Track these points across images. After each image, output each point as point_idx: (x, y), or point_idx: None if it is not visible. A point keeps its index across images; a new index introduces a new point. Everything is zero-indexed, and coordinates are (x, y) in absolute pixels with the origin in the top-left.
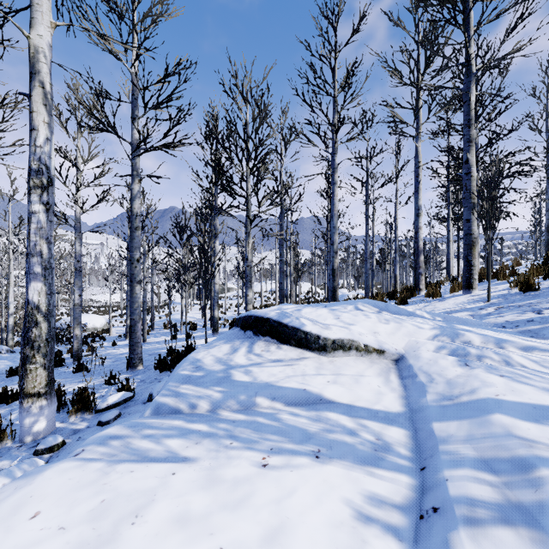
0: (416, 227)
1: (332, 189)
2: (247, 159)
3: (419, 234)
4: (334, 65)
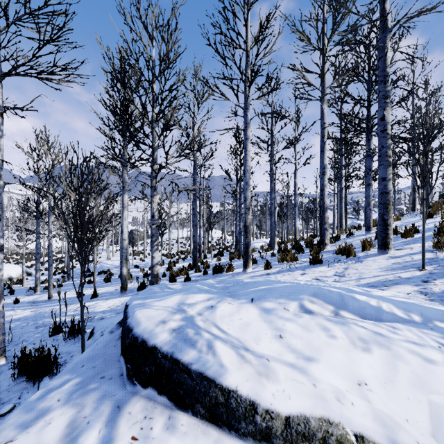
0: (322, 185)
1: (244, 144)
2: (153, 103)
3: (324, 192)
4: (248, 15)
